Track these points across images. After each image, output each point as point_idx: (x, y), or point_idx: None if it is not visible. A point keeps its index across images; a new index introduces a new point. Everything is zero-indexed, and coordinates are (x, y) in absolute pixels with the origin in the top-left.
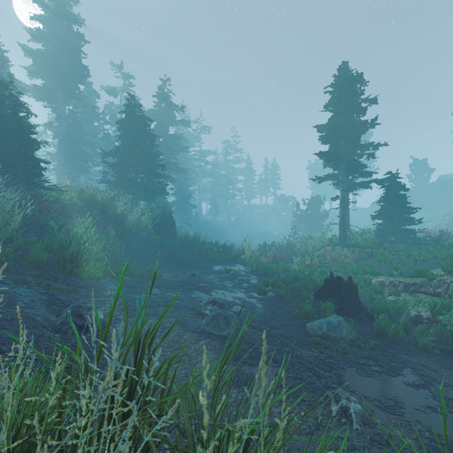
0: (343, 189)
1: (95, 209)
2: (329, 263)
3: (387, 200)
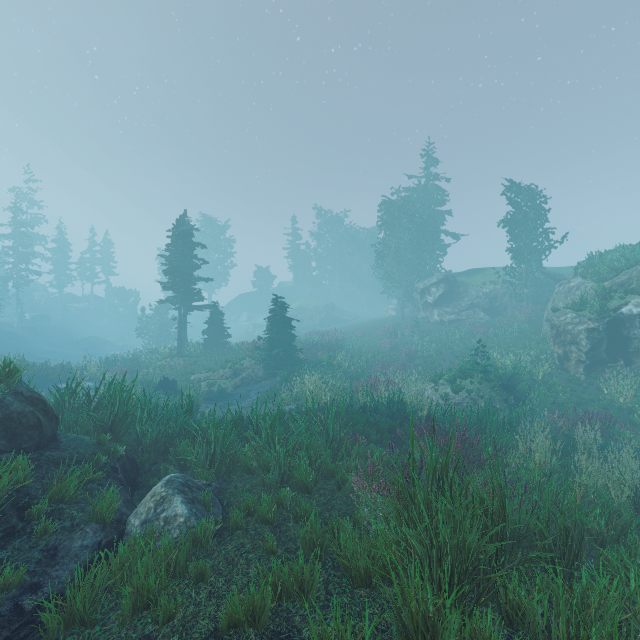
0: (180, 313)
1: None
2: (168, 371)
3: (212, 322)
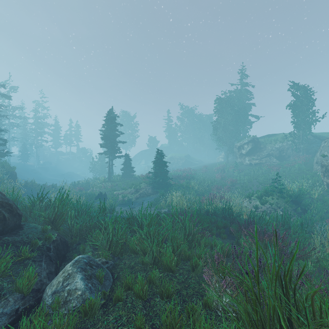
0: (109, 159)
1: None
2: (103, 189)
3: (125, 164)
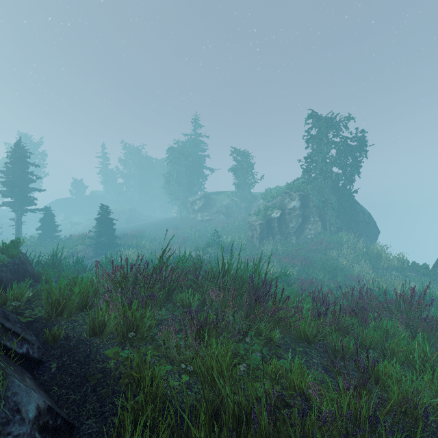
0: (18, 215)
1: None
2: None
3: (45, 221)
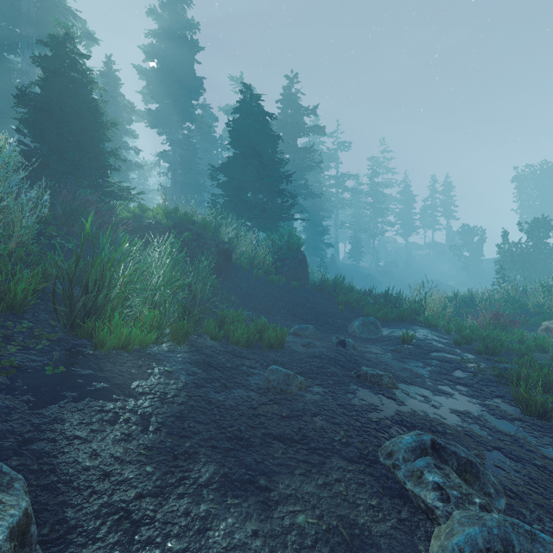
0: None
1: (188, 232)
2: None
3: None
